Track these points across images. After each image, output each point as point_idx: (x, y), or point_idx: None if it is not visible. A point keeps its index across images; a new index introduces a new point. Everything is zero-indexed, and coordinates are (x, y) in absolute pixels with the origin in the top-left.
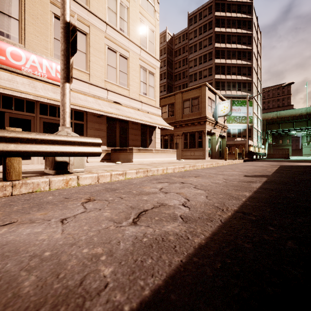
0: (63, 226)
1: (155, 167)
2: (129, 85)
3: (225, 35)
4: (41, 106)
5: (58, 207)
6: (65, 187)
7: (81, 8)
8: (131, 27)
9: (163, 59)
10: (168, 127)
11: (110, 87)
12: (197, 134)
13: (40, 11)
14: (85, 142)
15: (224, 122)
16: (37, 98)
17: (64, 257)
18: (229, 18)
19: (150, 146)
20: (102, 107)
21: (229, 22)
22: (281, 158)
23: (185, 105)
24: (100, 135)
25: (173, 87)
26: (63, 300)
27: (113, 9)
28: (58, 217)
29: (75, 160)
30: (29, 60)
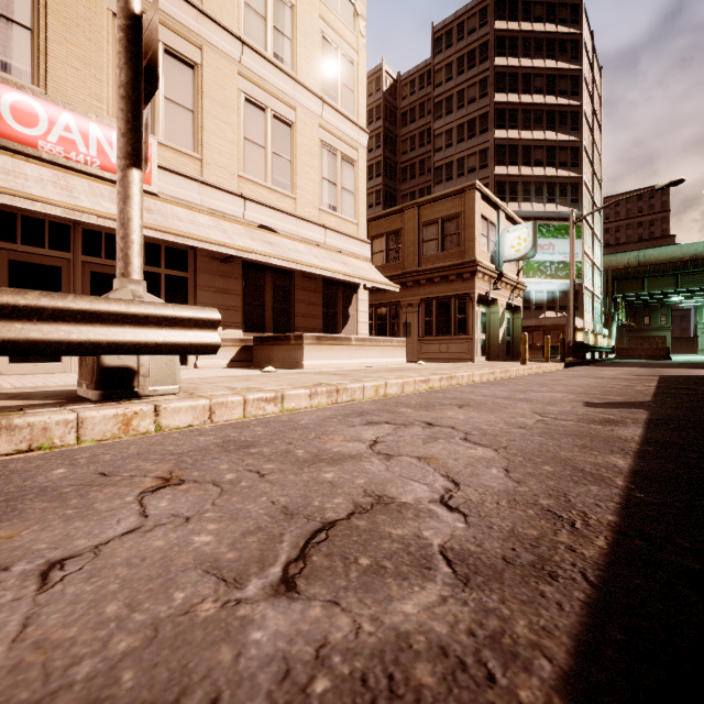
0: (38, 600)
1: (356, 382)
2: (295, 187)
3: (518, 75)
4: (86, 235)
5: (62, 510)
6: (123, 435)
7: (183, 5)
8: (301, 52)
9: (374, 132)
10: (388, 285)
11: (251, 191)
12: (454, 302)
13: (83, 10)
14: (176, 318)
15: (517, 275)
16: (73, 215)
17: None
18: (527, 35)
19: (345, 329)
20: (232, 237)
21: (527, 43)
22: (650, 358)
23: (426, 235)
24: (228, 305)
25: (398, 196)
26: None
27: (258, 9)
28: (40, 556)
29: (154, 363)
30: (57, 124)
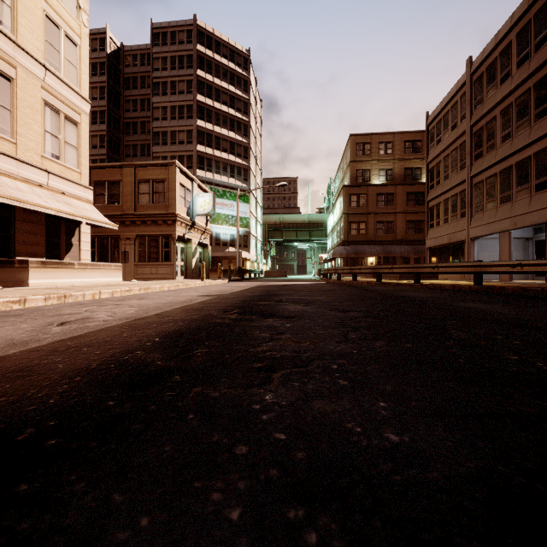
0: None
1: (79, 291)
2: (15, 133)
3: (212, 87)
4: None
5: None
6: None
7: None
8: (23, 21)
9: (98, 83)
10: (108, 224)
11: None
12: (161, 239)
13: None
14: None
15: (206, 224)
16: None
17: (8, 338)
18: (218, 64)
19: (68, 255)
20: None
21: (218, 69)
22: (278, 277)
23: (141, 189)
24: None
25: (122, 145)
26: (26, 341)
27: None
28: None
29: None
30: None
